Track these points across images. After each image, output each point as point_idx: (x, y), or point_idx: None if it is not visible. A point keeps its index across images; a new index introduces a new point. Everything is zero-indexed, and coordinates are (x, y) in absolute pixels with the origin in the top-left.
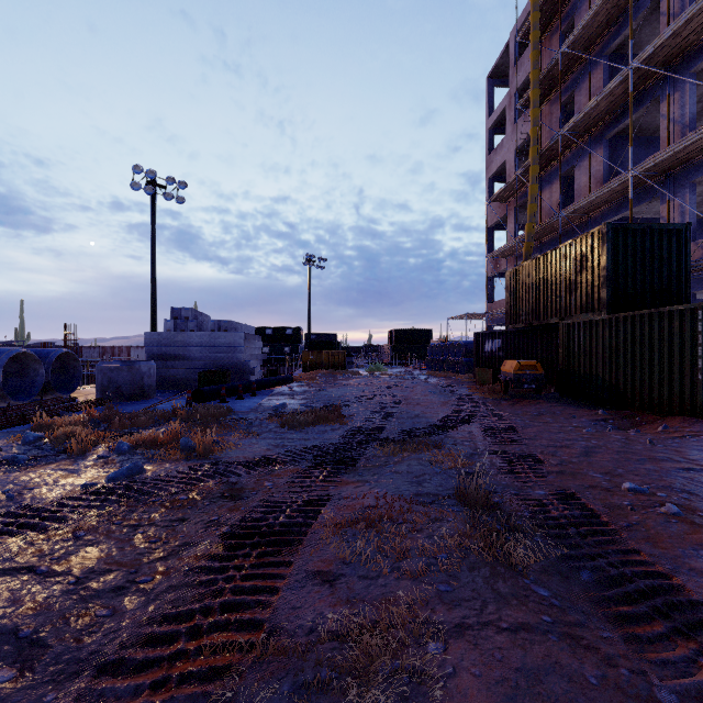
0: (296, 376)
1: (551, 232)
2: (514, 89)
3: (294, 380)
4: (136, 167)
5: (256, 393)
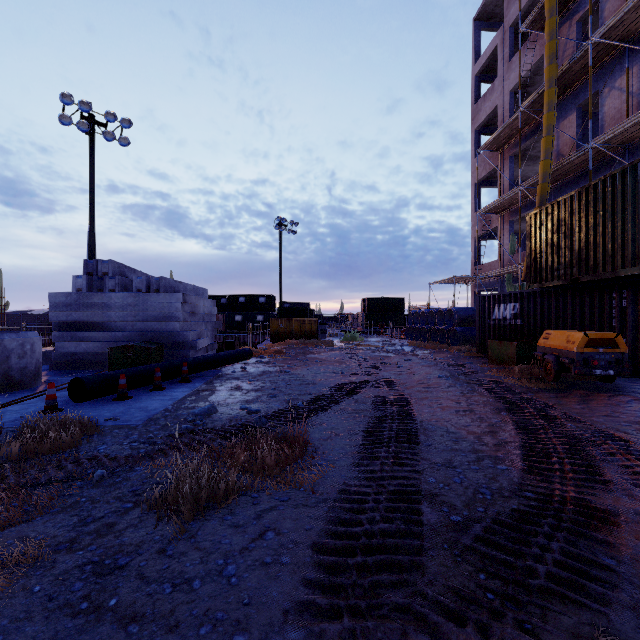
0: (260, 347)
1: (566, 175)
2: (509, 22)
3: (255, 354)
4: (65, 96)
5: (191, 377)
